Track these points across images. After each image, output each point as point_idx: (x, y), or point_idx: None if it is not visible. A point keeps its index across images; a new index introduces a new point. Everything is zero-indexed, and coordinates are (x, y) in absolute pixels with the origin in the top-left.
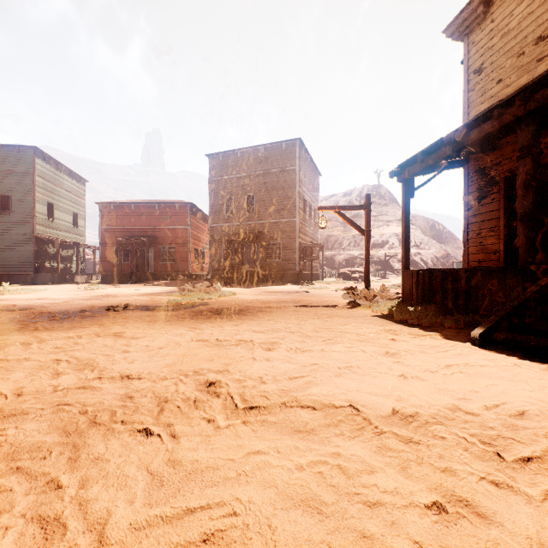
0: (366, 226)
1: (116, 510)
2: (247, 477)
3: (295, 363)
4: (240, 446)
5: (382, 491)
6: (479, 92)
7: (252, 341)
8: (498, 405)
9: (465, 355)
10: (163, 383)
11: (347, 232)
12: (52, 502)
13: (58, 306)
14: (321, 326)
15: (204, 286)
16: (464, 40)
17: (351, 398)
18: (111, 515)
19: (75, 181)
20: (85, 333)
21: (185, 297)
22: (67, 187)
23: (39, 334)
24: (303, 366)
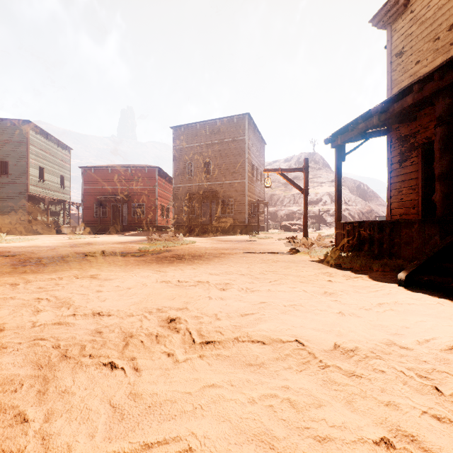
0: (305, 185)
1: (76, 446)
2: (203, 410)
3: (246, 301)
4: (196, 379)
5: (330, 425)
6: (400, 71)
7: (208, 282)
8: (429, 340)
9: (393, 295)
10: (130, 319)
11: (287, 191)
12: (16, 436)
13: (45, 253)
14: (267, 269)
15: (168, 236)
16: (387, 28)
17: (296, 333)
18: (71, 450)
19: (62, 149)
20: (65, 275)
21: (152, 245)
22: (55, 154)
23: (26, 276)
24: (253, 304)
